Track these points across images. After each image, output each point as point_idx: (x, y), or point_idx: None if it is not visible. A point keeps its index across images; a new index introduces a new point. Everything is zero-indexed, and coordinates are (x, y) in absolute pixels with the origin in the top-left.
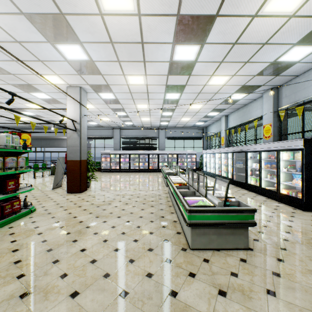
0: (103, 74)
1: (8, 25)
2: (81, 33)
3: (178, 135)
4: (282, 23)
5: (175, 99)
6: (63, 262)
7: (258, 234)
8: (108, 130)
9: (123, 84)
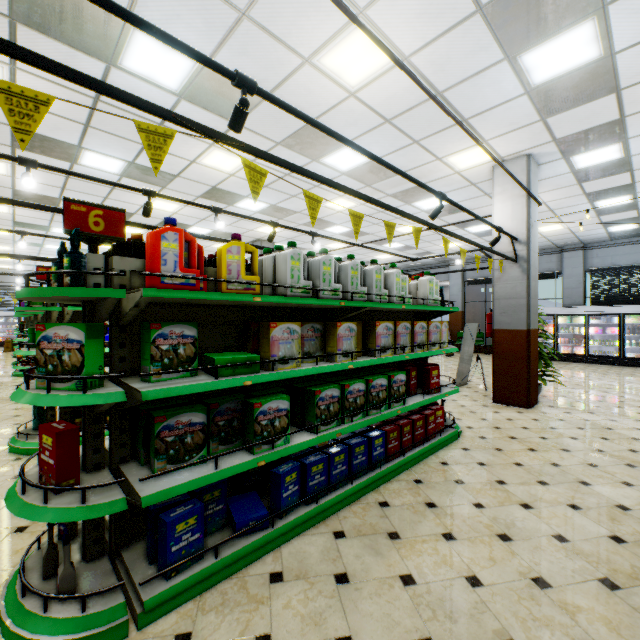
0: (622, 87)
1: (435, 62)
2: None
3: None
4: None
5: None
6: None
7: None
8: (547, 257)
9: None
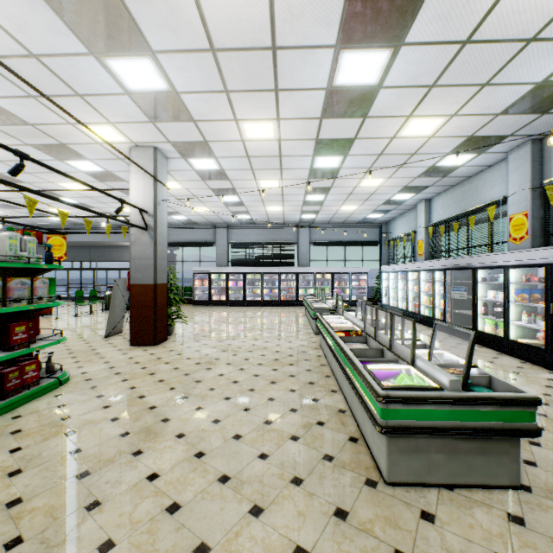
0: (196, 119)
1: (11, 20)
2: (152, 32)
3: (333, 239)
4: None
5: (333, 168)
6: (109, 506)
7: (531, 447)
8: (207, 231)
9: (234, 139)
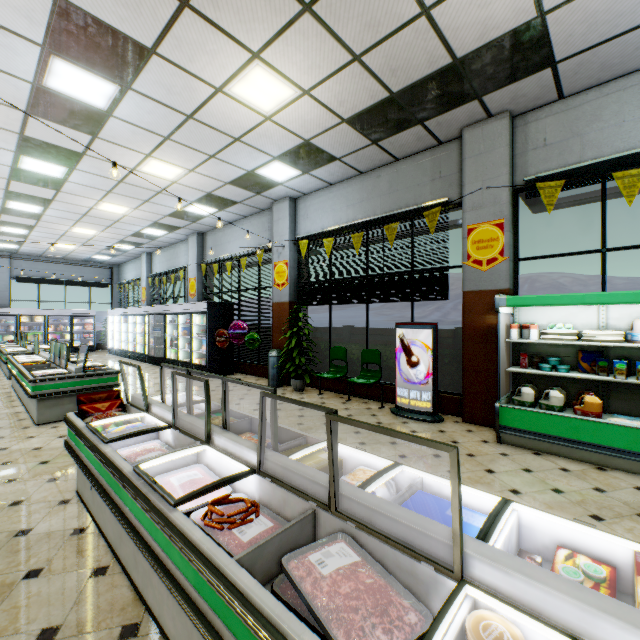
0: None
1: None
2: None
3: (49, 275)
4: (168, 183)
5: (33, 212)
6: None
7: None
8: None
9: None
